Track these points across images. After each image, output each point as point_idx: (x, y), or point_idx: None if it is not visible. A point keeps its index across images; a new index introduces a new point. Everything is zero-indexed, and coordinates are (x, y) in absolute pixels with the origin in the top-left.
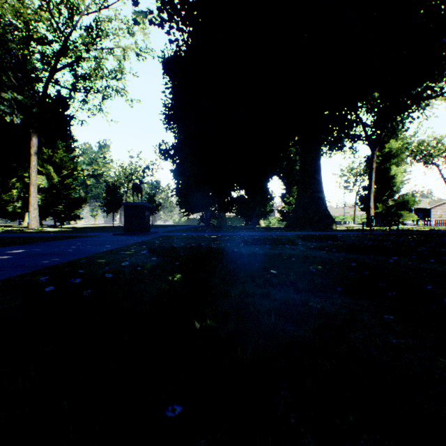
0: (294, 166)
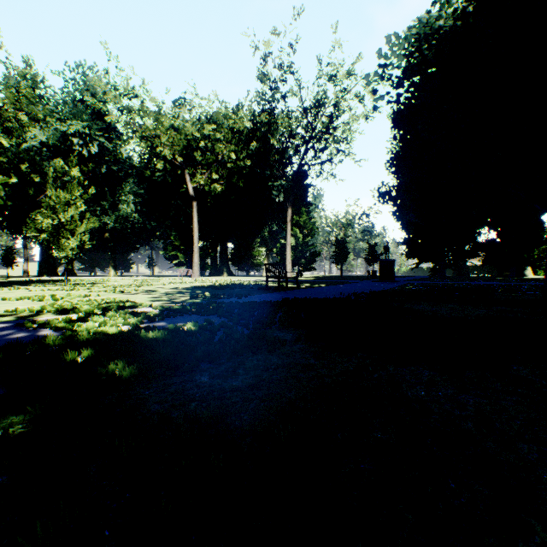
0: None
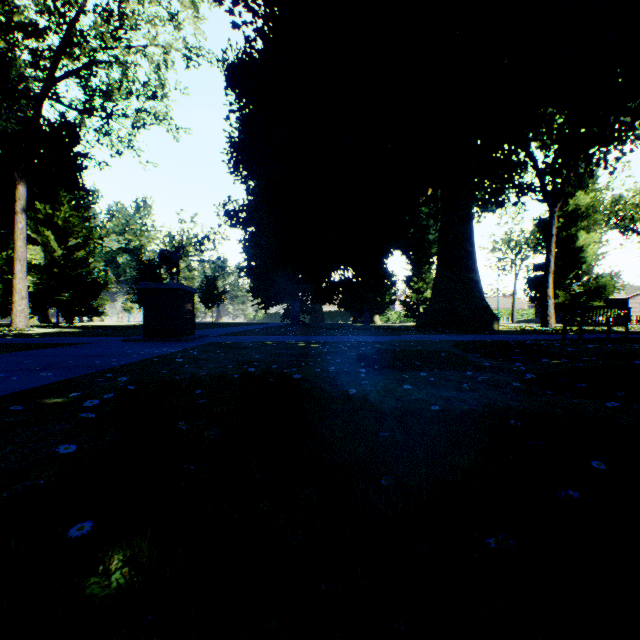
0: (425, 234)
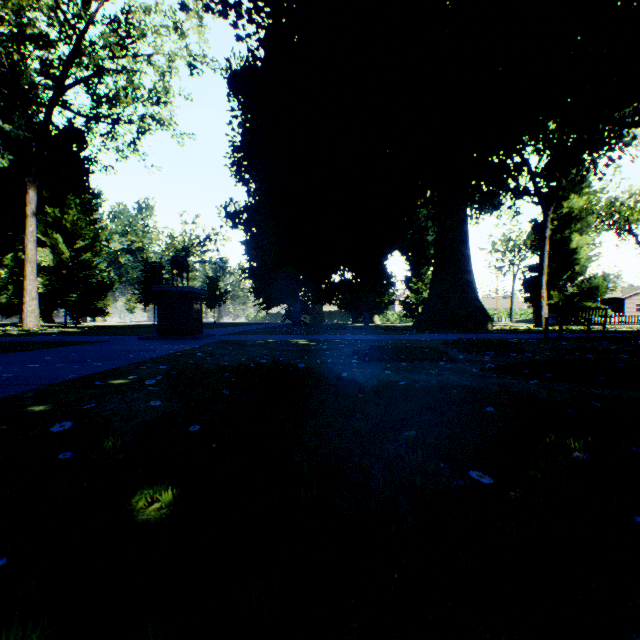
0: (424, 236)
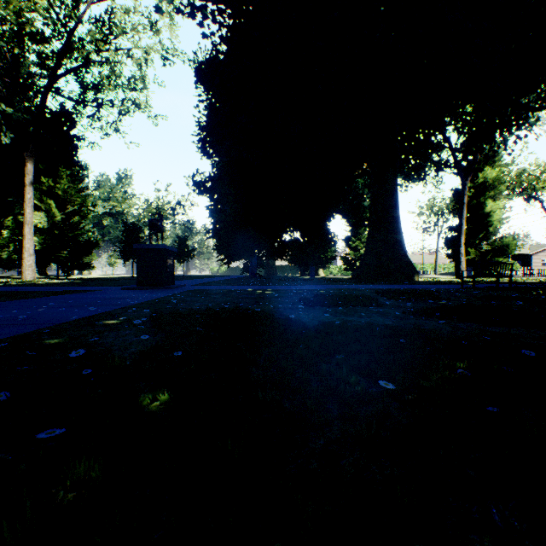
0: (361, 201)
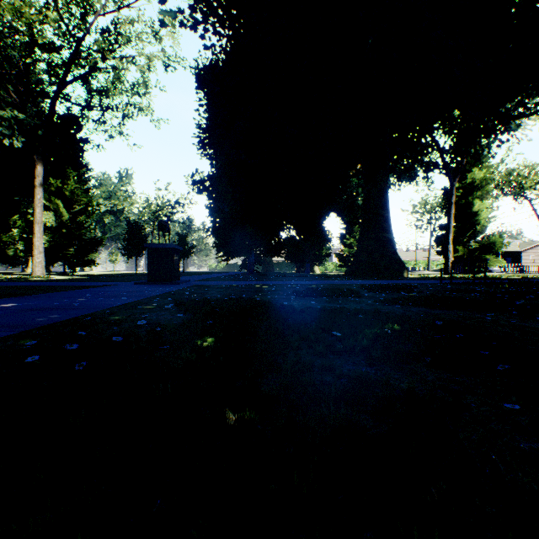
0: (356, 200)
